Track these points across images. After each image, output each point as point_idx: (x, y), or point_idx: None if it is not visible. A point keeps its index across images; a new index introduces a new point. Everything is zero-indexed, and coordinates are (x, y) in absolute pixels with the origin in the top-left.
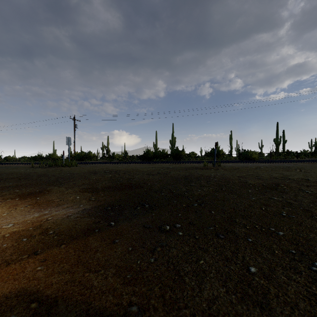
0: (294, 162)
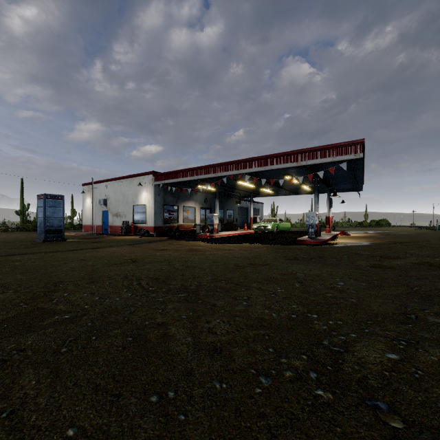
0: None
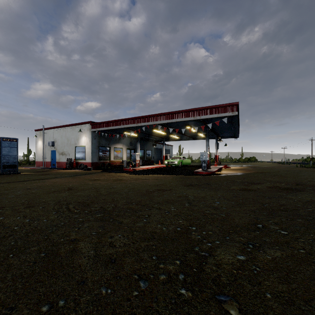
0: None
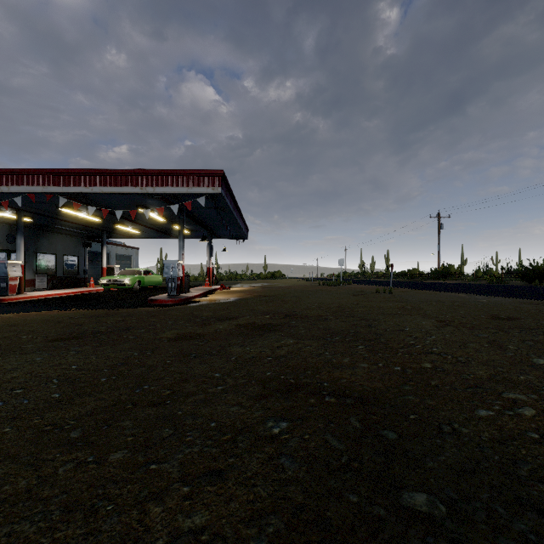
0: None
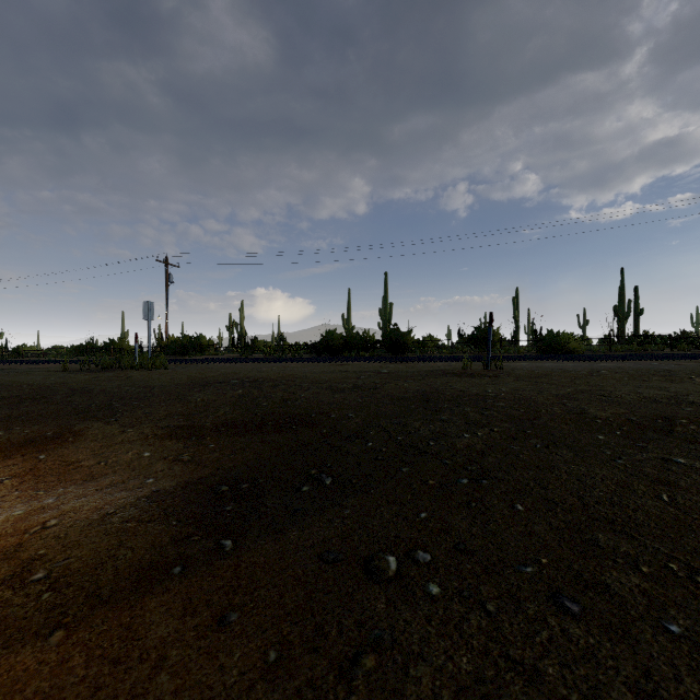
0: (676, 359)
